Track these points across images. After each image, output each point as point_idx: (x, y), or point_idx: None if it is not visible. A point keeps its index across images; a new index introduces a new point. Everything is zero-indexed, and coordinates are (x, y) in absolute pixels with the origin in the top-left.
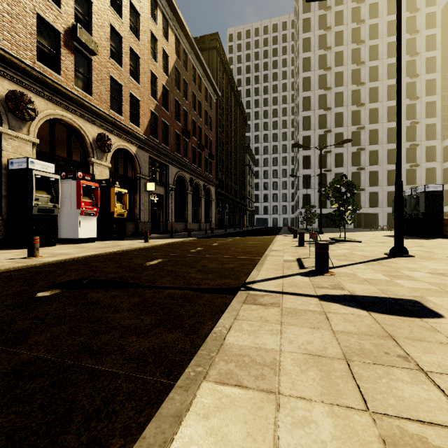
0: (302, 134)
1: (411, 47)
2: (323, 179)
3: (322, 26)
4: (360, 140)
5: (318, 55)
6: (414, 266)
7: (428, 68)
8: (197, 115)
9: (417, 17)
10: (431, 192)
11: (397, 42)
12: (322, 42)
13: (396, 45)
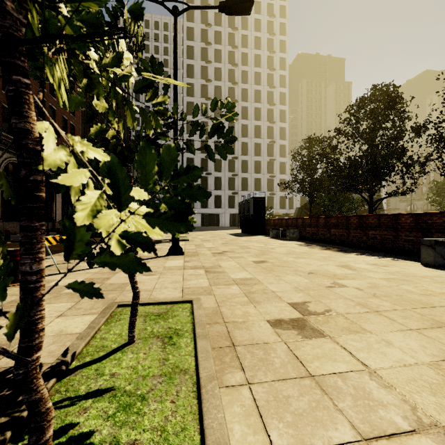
0: (186, 137)
1: (270, 81)
2: (205, 181)
3: (204, 39)
4: (234, 150)
5: (200, 65)
6: (152, 265)
7: (281, 100)
8: (47, 92)
9: (274, 58)
10: (257, 198)
11: (174, 60)
12: (204, 54)
13: (173, 62)
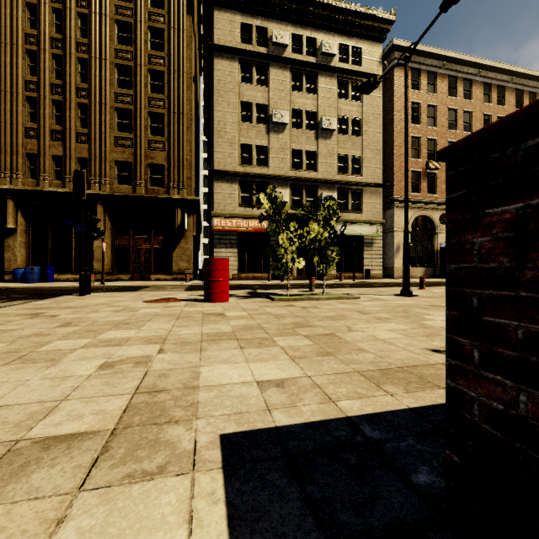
0: None
1: None
2: None
3: None
4: None
5: None
6: None
7: None
8: None
9: None
10: None
11: None
12: None
13: None
